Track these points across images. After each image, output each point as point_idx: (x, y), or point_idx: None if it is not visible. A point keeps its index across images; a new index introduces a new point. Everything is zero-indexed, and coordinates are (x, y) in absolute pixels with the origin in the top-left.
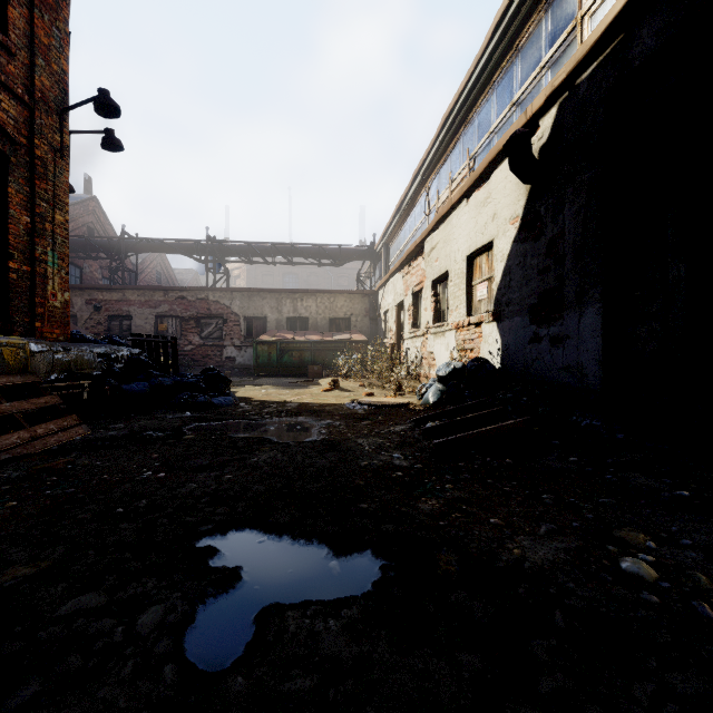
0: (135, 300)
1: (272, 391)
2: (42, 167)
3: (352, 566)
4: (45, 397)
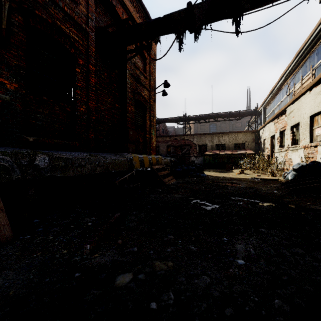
0: (160, 140)
1: (215, 173)
2: (151, 107)
3: (267, 204)
4: (166, 170)
